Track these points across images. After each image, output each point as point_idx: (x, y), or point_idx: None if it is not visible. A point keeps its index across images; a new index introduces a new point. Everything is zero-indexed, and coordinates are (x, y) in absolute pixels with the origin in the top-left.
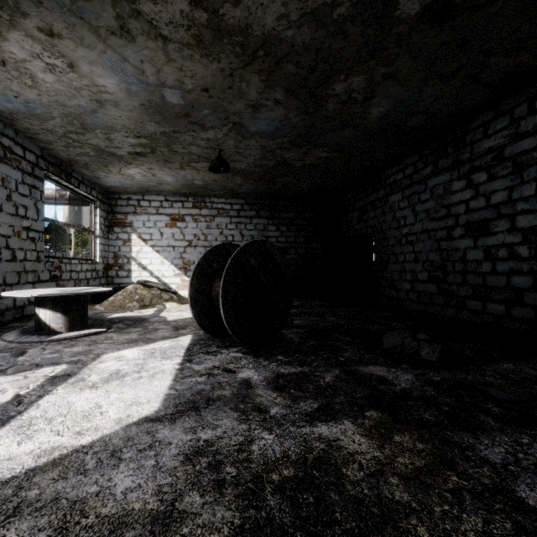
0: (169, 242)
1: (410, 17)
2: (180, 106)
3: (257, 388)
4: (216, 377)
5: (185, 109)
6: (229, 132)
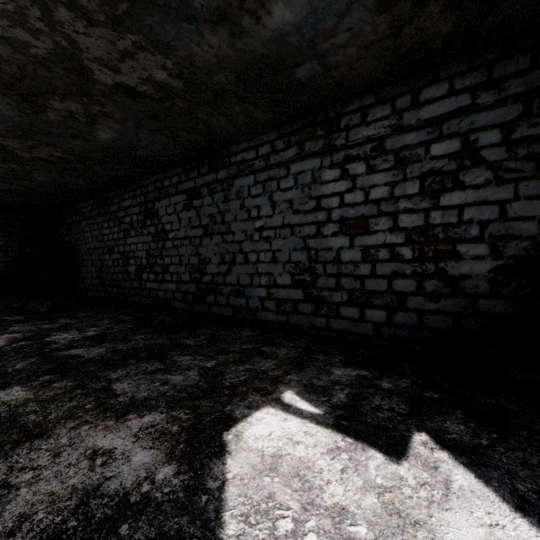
0: None
1: (29, 157)
2: None
3: None
4: None
5: None
6: None
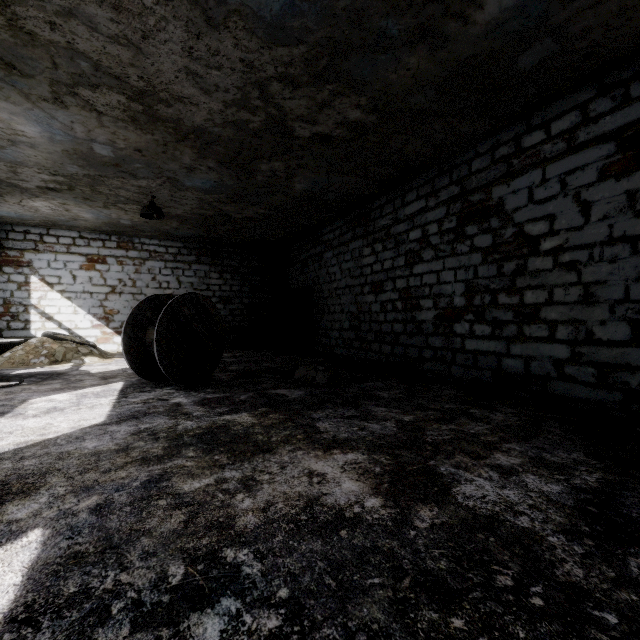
0: (86, 288)
1: (306, 137)
2: (110, 157)
3: (185, 406)
4: (152, 404)
5: (115, 160)
6: (163, 184)
